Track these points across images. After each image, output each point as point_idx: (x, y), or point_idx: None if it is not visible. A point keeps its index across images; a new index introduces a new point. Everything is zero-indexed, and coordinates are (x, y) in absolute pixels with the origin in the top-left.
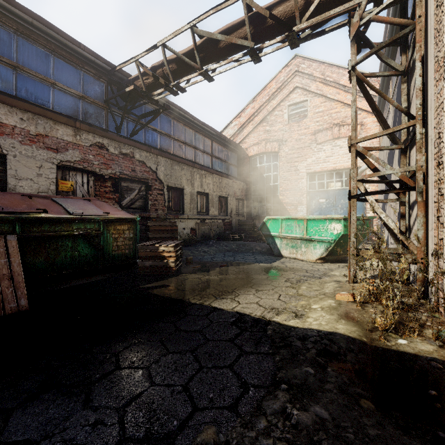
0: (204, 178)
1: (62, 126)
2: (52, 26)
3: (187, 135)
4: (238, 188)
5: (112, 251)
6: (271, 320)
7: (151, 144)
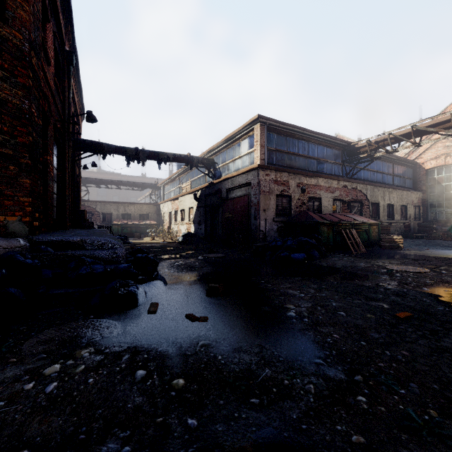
0: (390, 194)
1: (334, 181)
2: (329, 136)
3: (377, 166)
4: (415, 197)
5: (371, 237)
6: None
7: (359, 178)
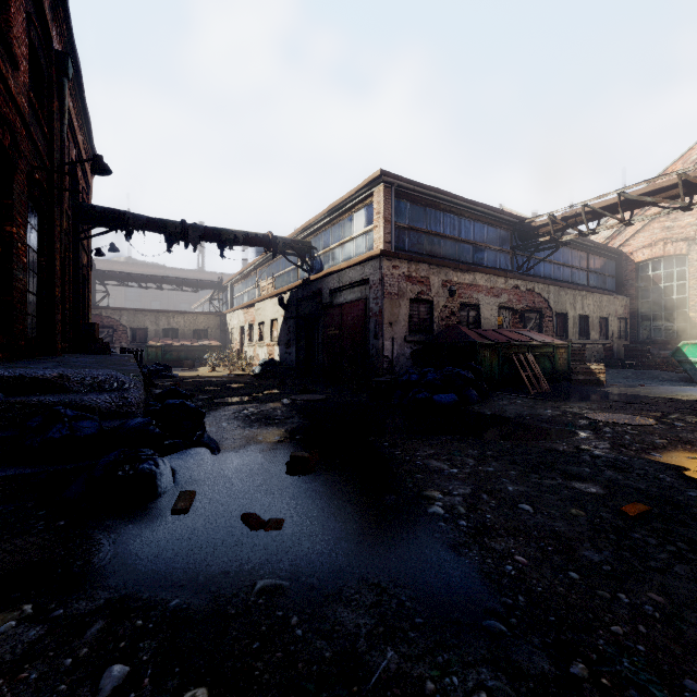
0: (584, 299)
1: (499, 278)
2: (492, 208)
3: (564, 256)
4: (619, 304)
5: (557, 367)
6: None
7: (537, 274)
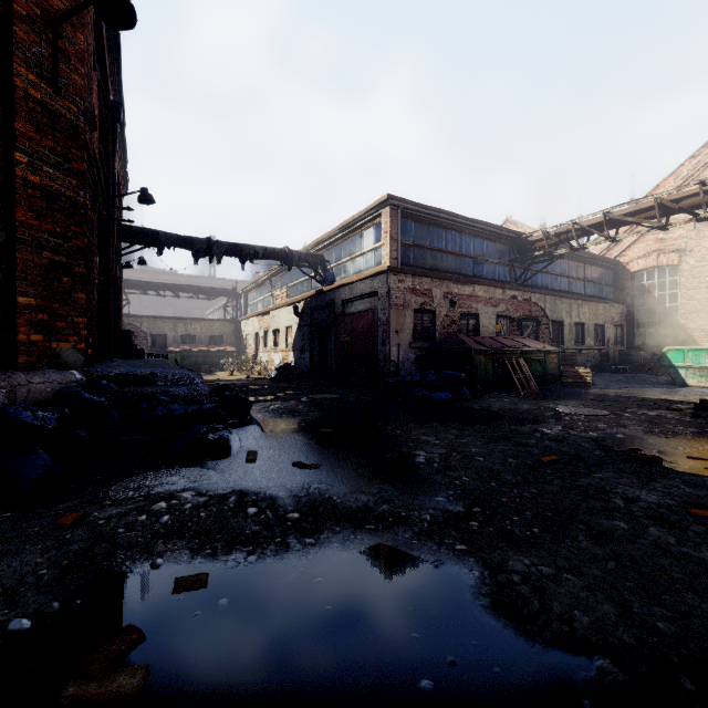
0: (580, 308)
1: (497, 289)
2: (490, 225)
3: (561, 267)
4: (615, 312)
5: (548, 371)
6: (685, 401)
7: (535, 285)
